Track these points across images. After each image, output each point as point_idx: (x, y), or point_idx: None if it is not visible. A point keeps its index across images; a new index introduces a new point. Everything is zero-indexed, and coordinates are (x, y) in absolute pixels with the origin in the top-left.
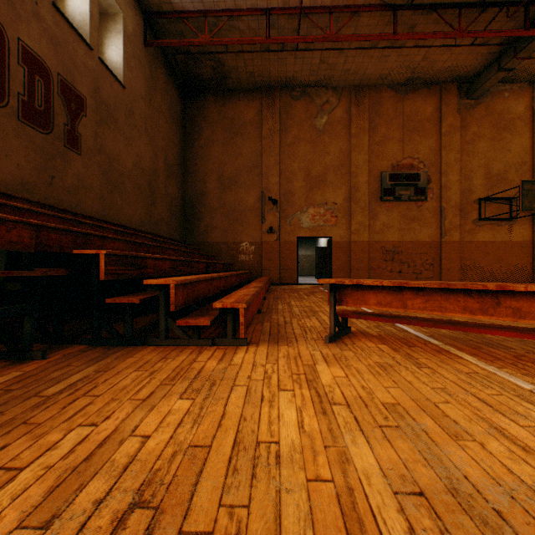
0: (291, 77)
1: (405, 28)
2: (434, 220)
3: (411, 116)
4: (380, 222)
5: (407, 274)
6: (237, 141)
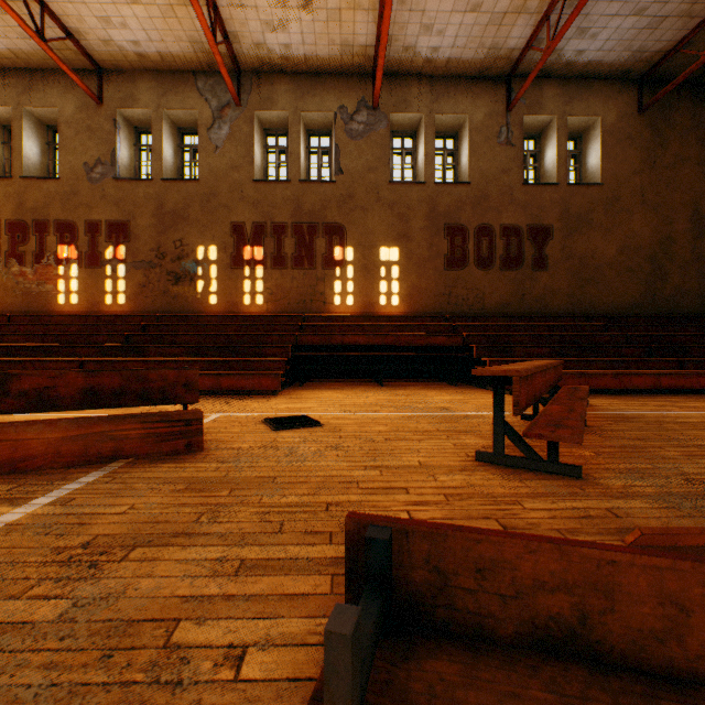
0: None
1: None
2: None
3: None
4: None
5: None
6: None
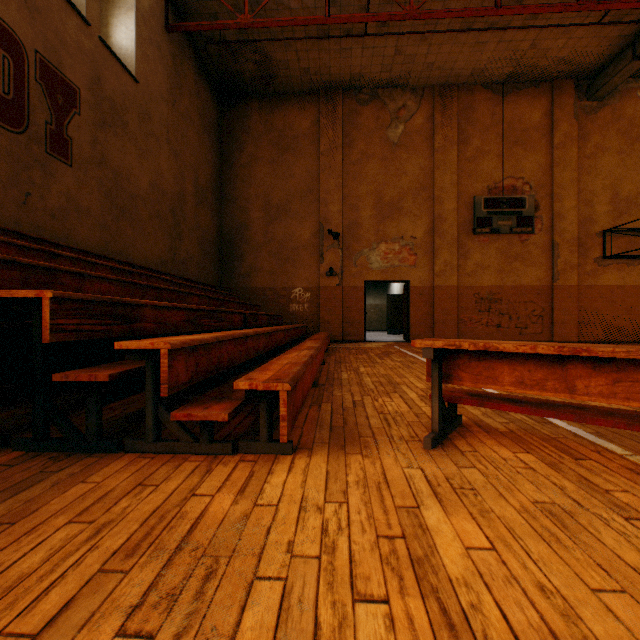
0: (357, 74)
1: (510, 1)
2: (543, 258)
3: (513, 124)
4: (473, 262)
5: (508, 329)
6: (288, 159)
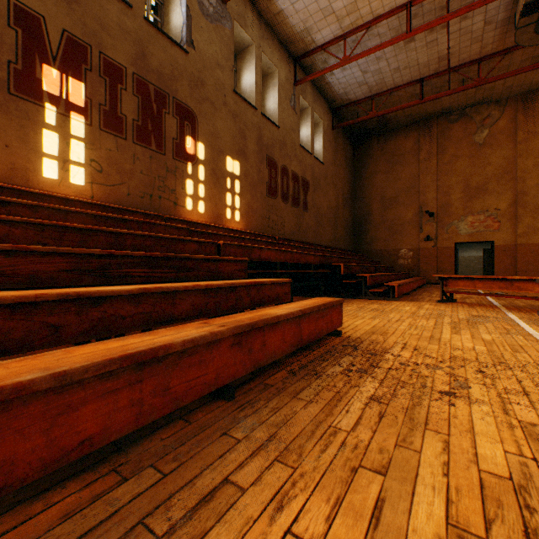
0: (446, 107)
1: None
2: None
3: None
4: None
5: None
6: (396, 169)
